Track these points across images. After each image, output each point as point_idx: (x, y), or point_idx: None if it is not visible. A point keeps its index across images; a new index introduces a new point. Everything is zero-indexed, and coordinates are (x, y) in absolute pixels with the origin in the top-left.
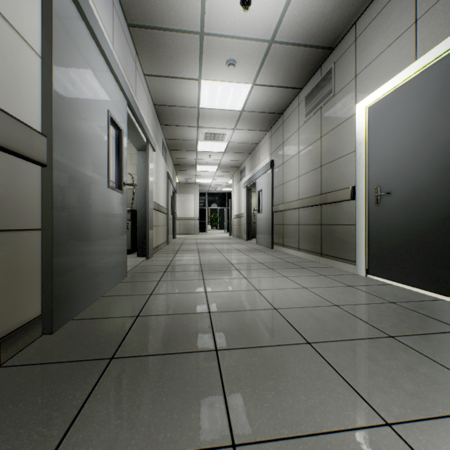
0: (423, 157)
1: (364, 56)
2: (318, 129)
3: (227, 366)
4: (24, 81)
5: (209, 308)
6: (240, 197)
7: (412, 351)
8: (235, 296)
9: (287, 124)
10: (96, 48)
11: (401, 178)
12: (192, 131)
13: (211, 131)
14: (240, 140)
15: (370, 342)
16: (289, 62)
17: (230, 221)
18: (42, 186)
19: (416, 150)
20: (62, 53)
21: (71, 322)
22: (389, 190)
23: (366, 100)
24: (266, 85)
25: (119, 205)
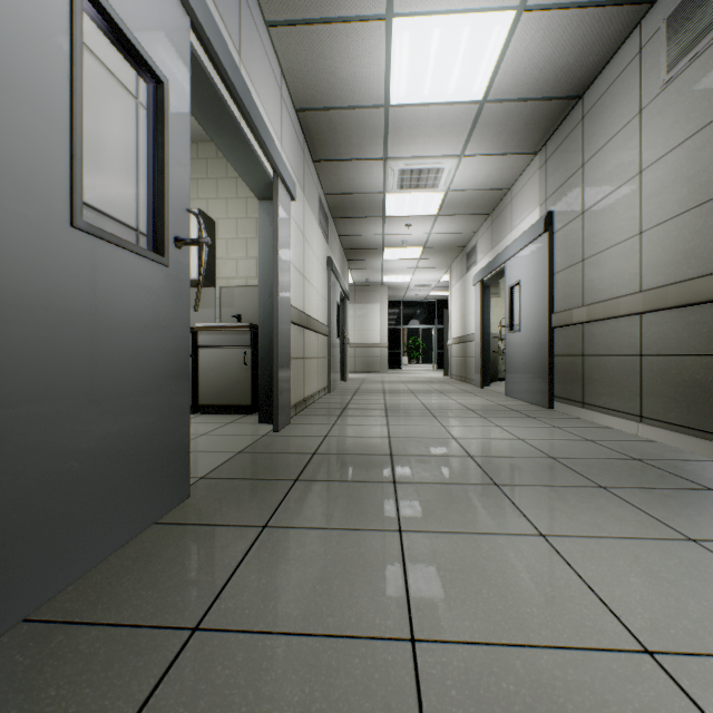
0: None
1: None
2: None
3: None
4: None
5: None
6: (466, 304)
7: None
8: None
9: (598, 114)
10: None
11: None
12: (374, 171)
13: (413, 164)
14: (472, 183)
15: None
16: None
17: (444, 350)
18: None
19: None
20: None
21: None
22: None
23: None
24: (556, 5)
25: (152, 297)
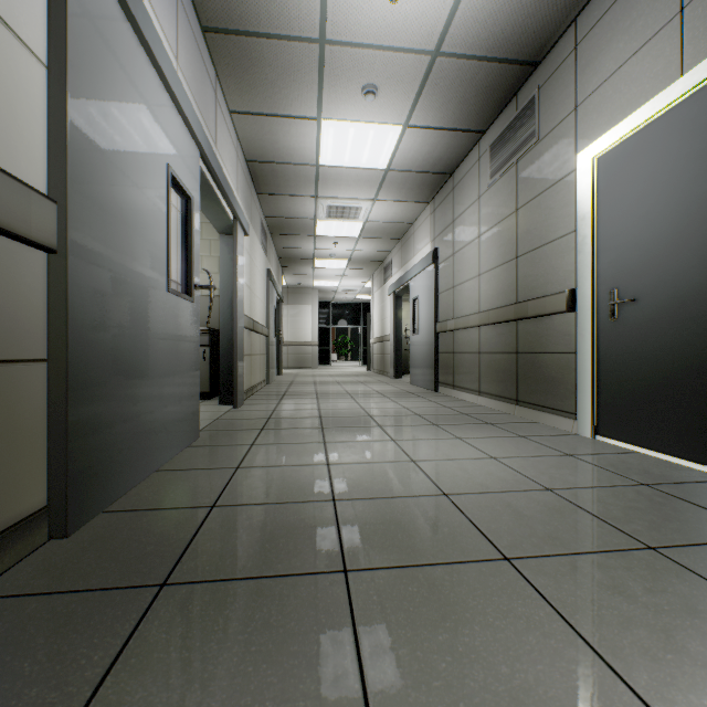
0: (695, 239)
1: (590, 74)
2: (511, 197)
3: (364, 603)
4: (17, 107)
5: (334, 492)
6: (384, 310)
7: (693, 577)
8: (378, 471)
9: (461, 190)
10: (147, 61)
11: (656, 275)
12: (307, 204)
13: (338, 203)
14: (384, 217)
15: (616, 557)
16: (464, 87)
17: (367, 348)
18: (50, 287)
19: (682, 227)
20: (86, 63)
21: (101, 516)
22: (634, 294)
23: (594, 147)
24: (427, 127)
25: (188, 321)
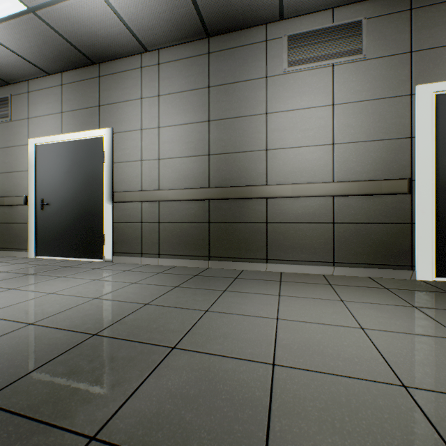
0: (65, 188)
1: (35, 109)
2: None
3: None
4: None
5: None
6: None
7: (38, 275)
8: None
9: None
10: None
11: (56, 196)
12: None
13: None
14: None
15: (19, 277)
16: None
17: None
18: None
19: (62, 183)
20: None
21: None
22: (49, 202)
23: (36, 140)
24: None
25: None
